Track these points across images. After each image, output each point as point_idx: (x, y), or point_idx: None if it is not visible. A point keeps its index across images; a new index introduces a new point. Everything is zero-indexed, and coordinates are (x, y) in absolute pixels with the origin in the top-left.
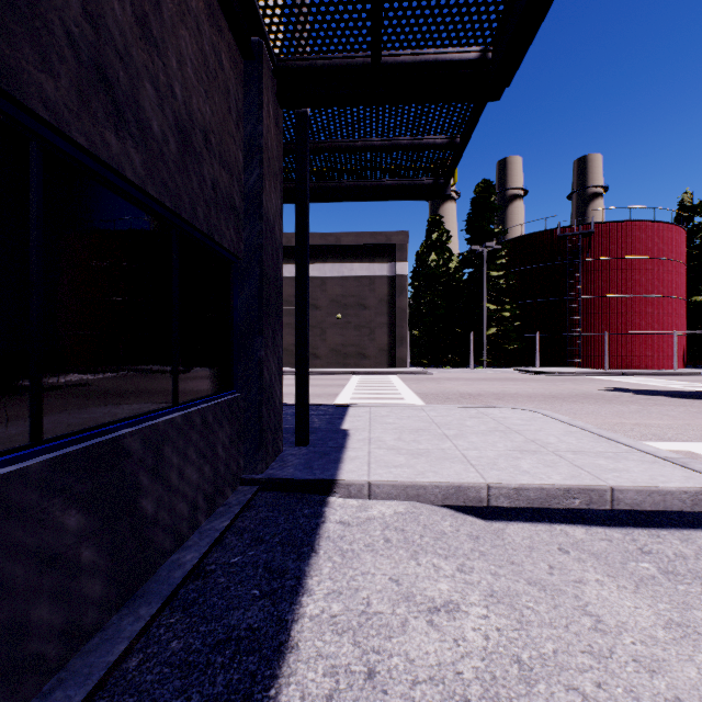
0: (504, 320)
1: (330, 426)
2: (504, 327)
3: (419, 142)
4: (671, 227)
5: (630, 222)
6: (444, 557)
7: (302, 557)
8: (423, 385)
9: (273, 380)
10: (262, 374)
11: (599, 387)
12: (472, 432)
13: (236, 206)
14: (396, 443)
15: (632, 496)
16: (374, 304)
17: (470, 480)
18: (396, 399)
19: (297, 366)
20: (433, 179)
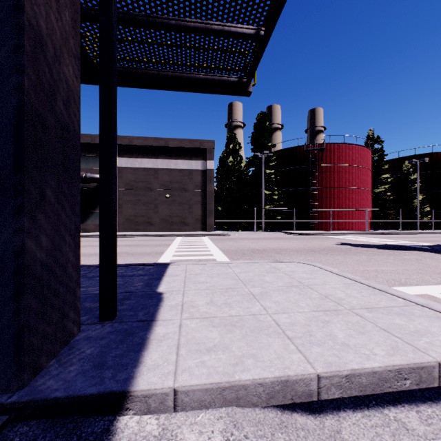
0: (274, 201)
1: (147, 288)
2: (274, 205)
3: (229, 29)
4: (364, 149)
5: (344, 144)
6: None
7: None
8: (226, 243)
9: (56, 253)
10: (23, 248)
11: (334, 243)
12: (273, 289)
13: None
14: (208, 309)
15: None
16: (192, 188)
17: (297, 371)
18: (207, 256)
19: (101, 235)
20: (238, 77)
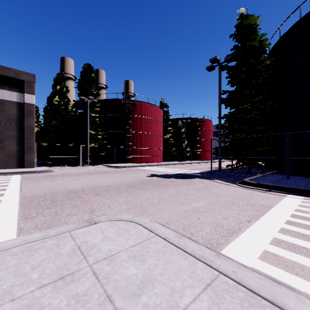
0: (98, 140)
1: None
2: (98, 143)
3: None
4: (160, 109)
5: (148, 103)
6: None
7: None
8: (38, 184)
9: None
10: None
11: (146, 174)
12: None
13: None
14: None
15: None
16: (3, 120)
17: None
18: None
19: None
20: None
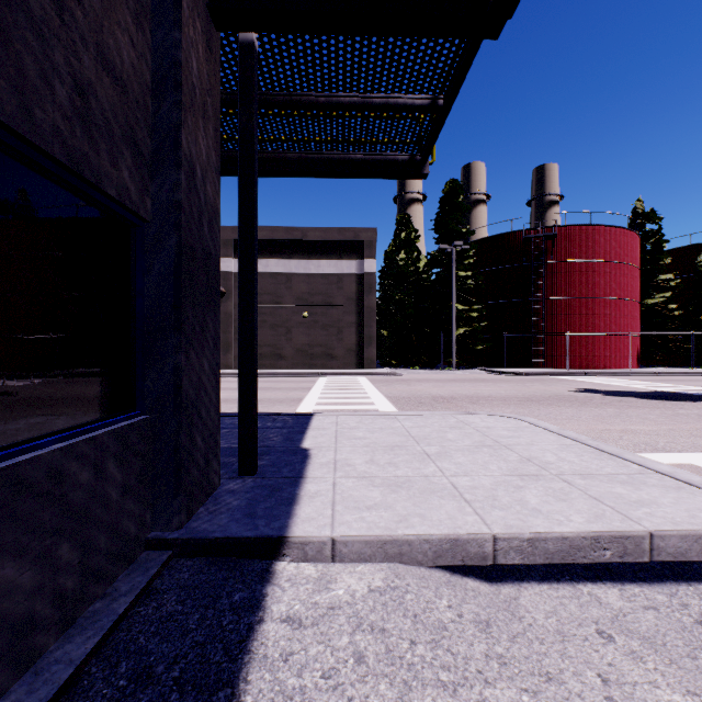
0: (471, 321)
1: (288, 443)
2: (472, 327)
3: (395, 101)
4: (627, 232)
5: (590, 226)
6: (452, 691)
7: None
8: (394, 387)
9: (202, 393)
10: (180, 387)
11: (568, 388)
12: (456, 449)
13: (136, 140)
14: (368, 468)
15: (675, 543)
16: (342, 302)
17: (469, 530)
18: (366, 405)
19: (241, 373)
20: (409, 154)
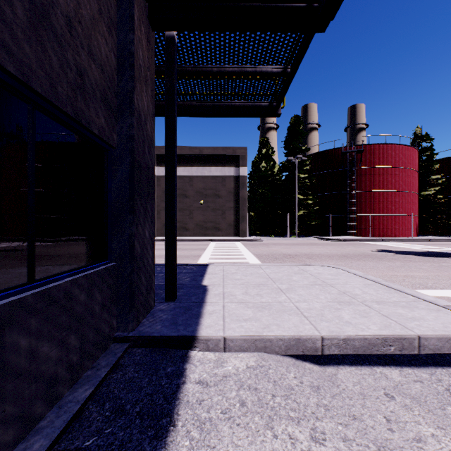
0: (308, 206)
1: (194, 282)
2: (308, 210)
3: (260, 70)
4: (410, 148)
5: (385, 144)
6: (297, 422)
7: (159, 434)
8: (258, 248)
9: (145, 250)
10: (133, 246)
11: (371, 249)
12: (299, 286)
13: (108, 100)
14: (244, 297)
15: (434, 342)
16: (225, 194)
17: (307, 333)
18: (241, 259)
19: (167, 238)
20: (269, 102)
